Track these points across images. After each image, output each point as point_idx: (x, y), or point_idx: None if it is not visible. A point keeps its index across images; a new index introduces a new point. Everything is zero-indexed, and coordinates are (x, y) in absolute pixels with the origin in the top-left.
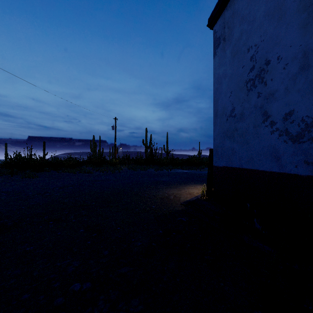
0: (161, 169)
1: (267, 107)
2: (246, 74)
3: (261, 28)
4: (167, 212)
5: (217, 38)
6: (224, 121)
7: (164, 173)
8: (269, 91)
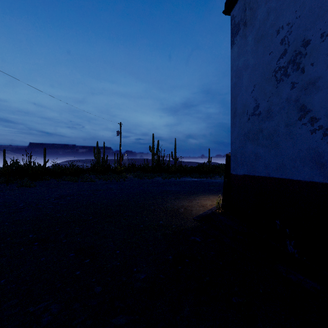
0: (169, 177)
1: (305, 100)
2: (275, 61)
3: (296, 1)
4: (178, 230)
5: (236, 24)
6: (245, 120)
7: (172, 181)
8: (309, 79)
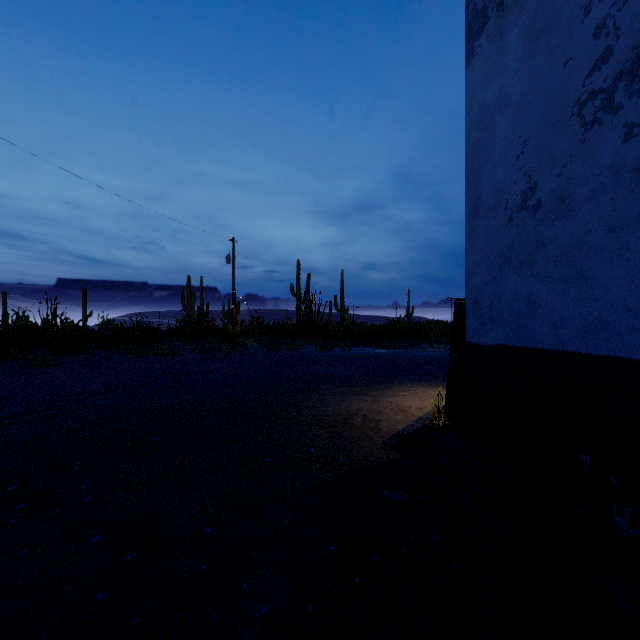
0: (330, 347)
1: None
2: (580, 79)
3: None
4: (350, 471)
5: (479, 11)
6: (501, 223)
7: (336, 356)
8: None
